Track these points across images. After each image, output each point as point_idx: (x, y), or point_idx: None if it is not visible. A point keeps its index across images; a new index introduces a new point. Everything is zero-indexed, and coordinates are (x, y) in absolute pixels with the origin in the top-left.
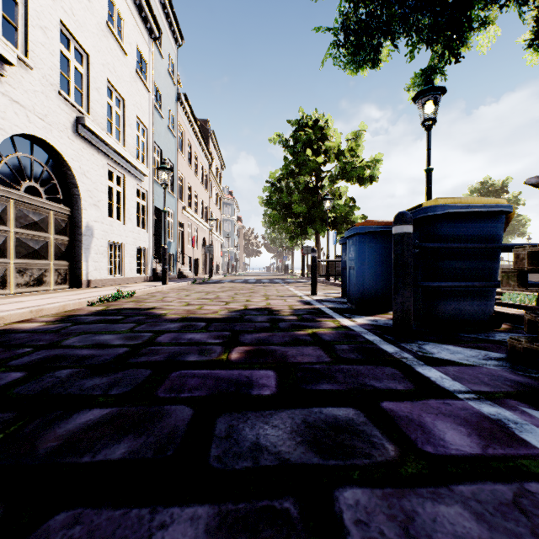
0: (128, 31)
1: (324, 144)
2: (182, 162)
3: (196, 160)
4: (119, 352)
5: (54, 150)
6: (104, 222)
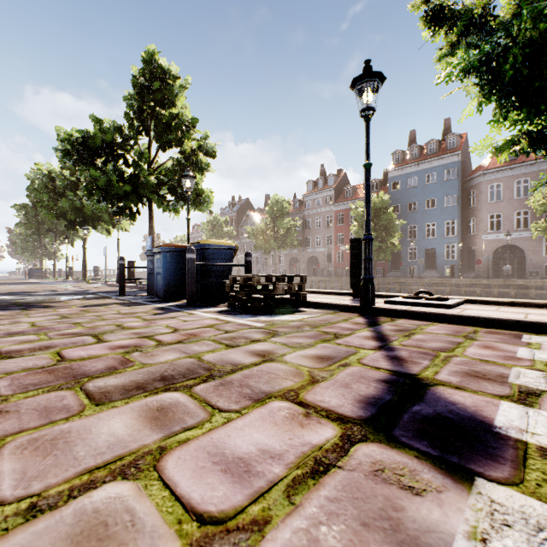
0: None
1: None
2: None
3: None
4: None
5: None
6: None
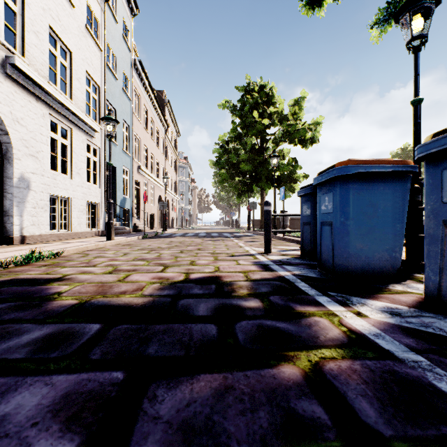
0: None
1: (268, 109)
2: (138, 124)
3: (152, 125)
4: None
5: None
6: (45, 175)
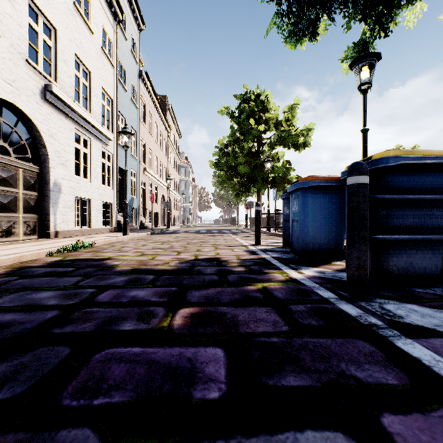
0: (94, 13)
1: (264, 115)
2: (144, 130)
3: (156, 129)
4: (46, 317)
5: (22, 113)
6: (72, 180)
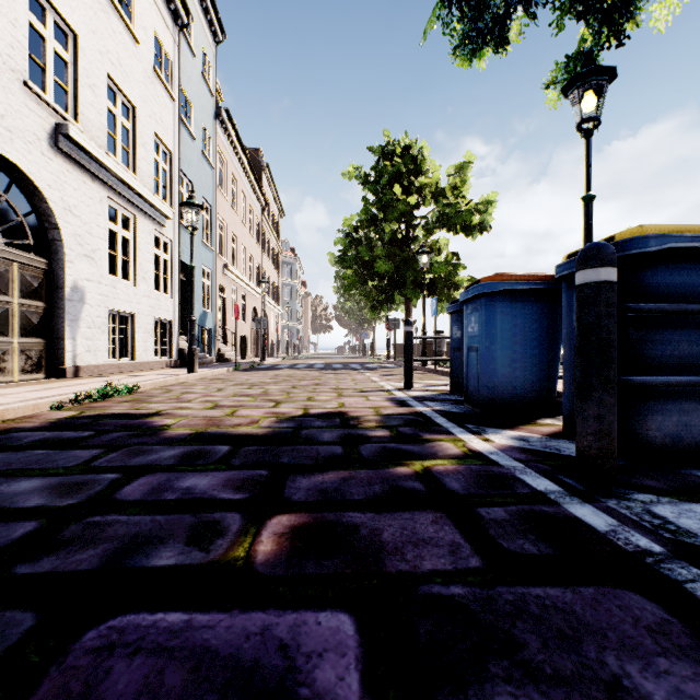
0: (141, 10)
1: (417, 180)
2: (223, 203)
3: (244, 202)
4: (11, 536)
5: (18, 170)
6: (103, 282)
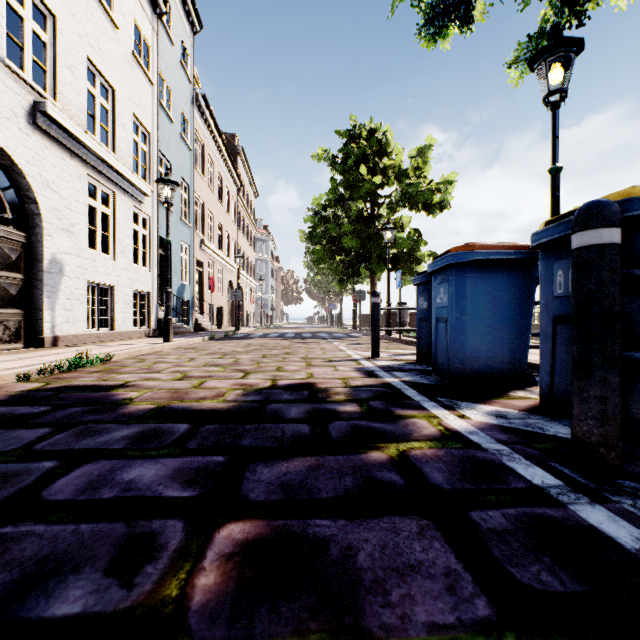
0: None
1: (382, 162)
2: (200, 182)
3: (220, 182)
4: None
5: None
6: (82, 255)
